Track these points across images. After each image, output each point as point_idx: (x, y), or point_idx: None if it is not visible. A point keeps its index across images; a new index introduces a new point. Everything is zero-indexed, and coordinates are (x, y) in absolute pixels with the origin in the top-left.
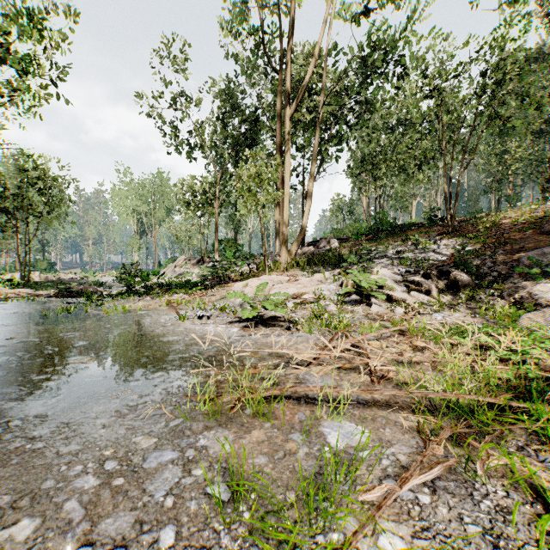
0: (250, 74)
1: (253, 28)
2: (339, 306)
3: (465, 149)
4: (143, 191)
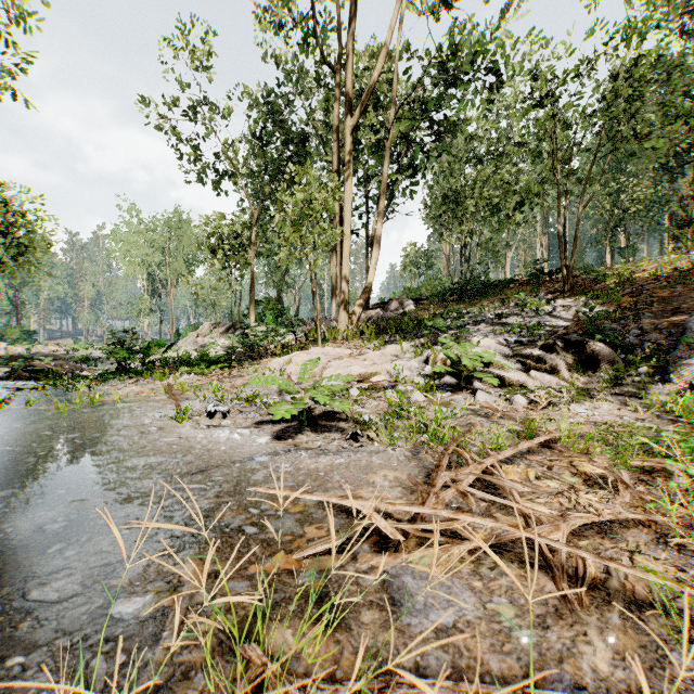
0: (297, 78)
1: (302, 13)
2: (430, 394)
3: (586, 177)
4: (156, 235)
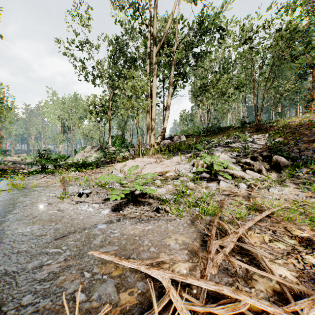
0: (131, 31)
1: None
2: (196, 182)
3: (268, 77)
4: (65, 105)
